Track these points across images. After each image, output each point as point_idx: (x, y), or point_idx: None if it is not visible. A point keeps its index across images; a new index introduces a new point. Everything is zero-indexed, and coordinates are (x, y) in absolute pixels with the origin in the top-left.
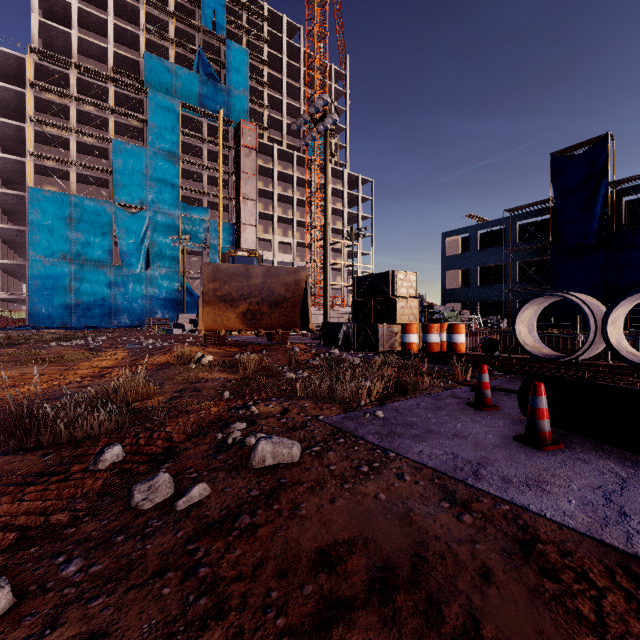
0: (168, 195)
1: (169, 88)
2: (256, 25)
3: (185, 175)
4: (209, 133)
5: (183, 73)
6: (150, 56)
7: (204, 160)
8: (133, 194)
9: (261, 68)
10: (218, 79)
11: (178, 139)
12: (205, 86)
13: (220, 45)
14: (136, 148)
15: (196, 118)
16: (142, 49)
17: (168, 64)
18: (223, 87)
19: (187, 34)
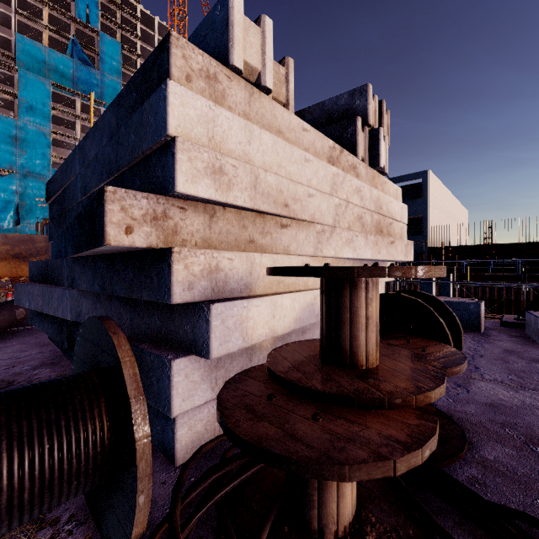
0: (39, 161)
1: (42, 67)
2: (130, 22)
3: (59, 144)
4: (83, 110)
5: (56, 56)
6: (22, 37)
7: (77, 133)
8: (2, 159)
9: (135, 59)
10: (92, 65)
11: (49, 114)
12: (79, 69)
13: (95, 35)
14: (5, 118)
15: (69, 96)
16: (14, 30)
17: (41, 46)
18: (97, 72)
19: (62, 22)
